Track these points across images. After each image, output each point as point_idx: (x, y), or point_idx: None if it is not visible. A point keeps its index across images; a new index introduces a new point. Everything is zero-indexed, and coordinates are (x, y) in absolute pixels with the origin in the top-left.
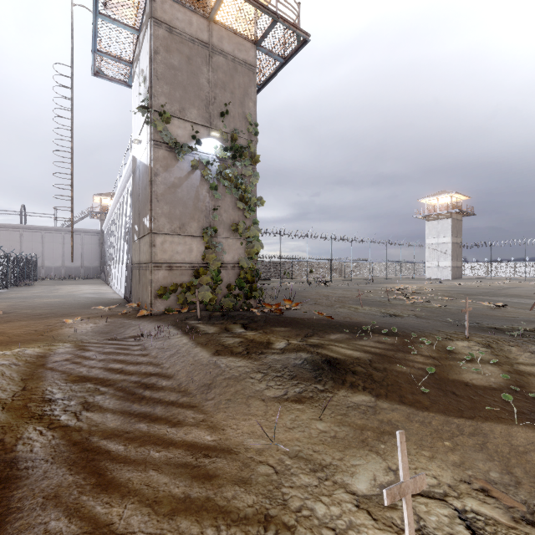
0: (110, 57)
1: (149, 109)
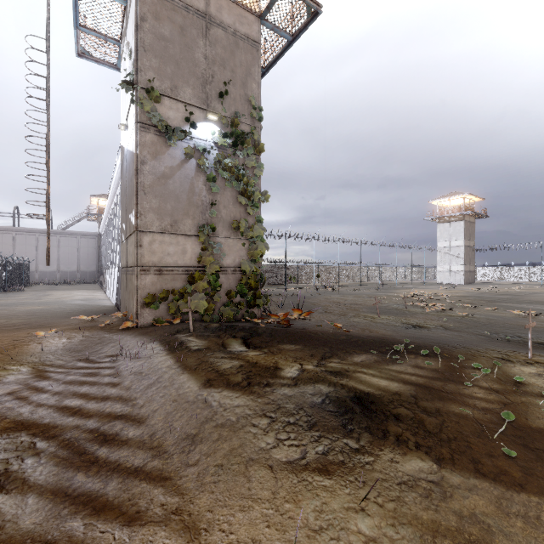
0: (95, 33)
1: (134, 86)
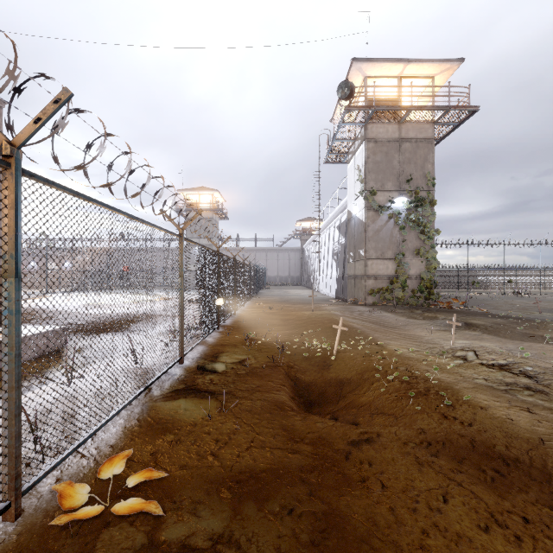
0: (335, 154)
1: (364, 191)
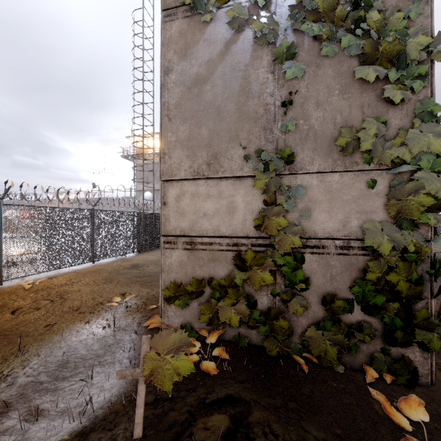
0: None
1: None
